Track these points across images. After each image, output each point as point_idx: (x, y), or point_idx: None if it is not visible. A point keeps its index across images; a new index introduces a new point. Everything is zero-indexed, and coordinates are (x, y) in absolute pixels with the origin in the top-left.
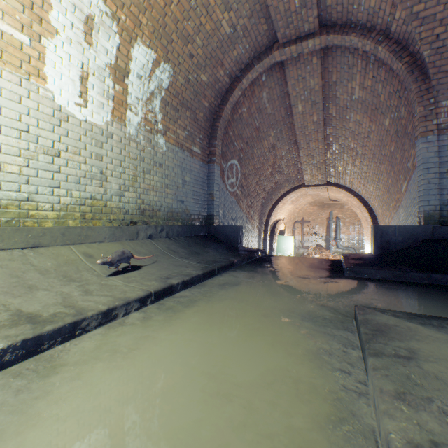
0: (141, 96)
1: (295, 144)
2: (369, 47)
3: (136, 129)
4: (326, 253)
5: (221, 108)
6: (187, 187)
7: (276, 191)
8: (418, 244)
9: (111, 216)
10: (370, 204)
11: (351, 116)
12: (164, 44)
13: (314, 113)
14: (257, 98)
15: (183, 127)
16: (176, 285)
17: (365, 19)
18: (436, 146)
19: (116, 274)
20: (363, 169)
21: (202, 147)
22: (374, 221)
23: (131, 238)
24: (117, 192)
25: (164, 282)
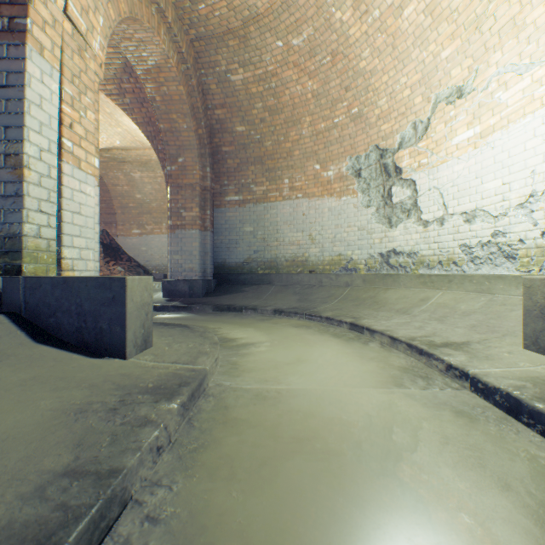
0: None
1: None
2: None
3: None
4: None
5: None
6: None
7: None
8: None
9: None
10: None
11: None
12: None
13: None
14: None
15: None
16: None
17: None
18: None
19: None
20: None
21: None
22: None
23: None
24: None
25: None
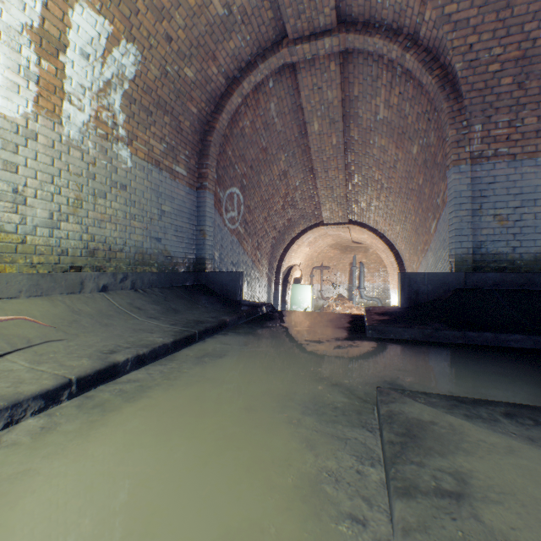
0: (89, 84)
1: (311, 172)
2: (395, 55)
3: (81, 132)
4: (349, 304)
5: (215, 118)
6: (166, 220)
7: (289, 230)
8: (450, 294)
9: (35, 258)
10: (397, 247)
11: (375, 141)
12: (126, 13)
13: (333, 134)
14: (264, 109)
15: (159, 137)
16: (122, 364)
17: (391, 19)
18: (469, 178)
19: (23, 349)
20: (389, 206)
21: (189, 167)
22: (400, 267)
23: (70, 291)
24: (47, 222)
25: (102, 359)
